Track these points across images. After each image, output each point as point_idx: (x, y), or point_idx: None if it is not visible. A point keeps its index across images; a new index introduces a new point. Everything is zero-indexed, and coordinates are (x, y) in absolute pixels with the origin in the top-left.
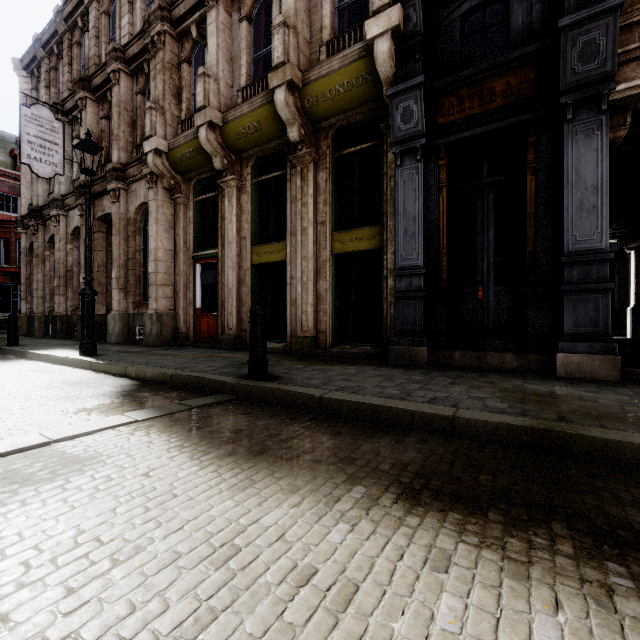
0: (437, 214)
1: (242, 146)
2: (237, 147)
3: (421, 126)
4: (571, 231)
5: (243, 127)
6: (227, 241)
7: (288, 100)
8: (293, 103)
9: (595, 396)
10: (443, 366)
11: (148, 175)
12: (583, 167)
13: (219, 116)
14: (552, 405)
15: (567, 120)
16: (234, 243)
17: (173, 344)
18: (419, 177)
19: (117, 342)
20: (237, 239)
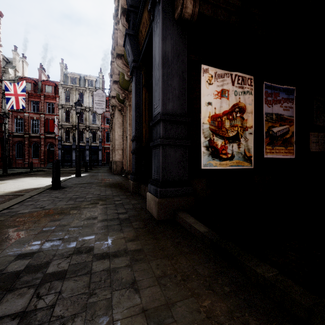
0: (141, 104)
1: (126, 86)
2: (125, 87)
3: (132, 56)
4: (154, 102)
5: (121, 79)
6: (127, 129)
7: (118, 63)
8: (122, 63)
9: (72, 220)
10: (138, 193)
11: (113, 107)
12: (156, 51)
13: (117, 77)
14: (31, 217)
15: (152, 20)
16: (128, 130)
17: (121, 174)
18: (134, 85)
19: (112, 172)
20: (129, 128)
